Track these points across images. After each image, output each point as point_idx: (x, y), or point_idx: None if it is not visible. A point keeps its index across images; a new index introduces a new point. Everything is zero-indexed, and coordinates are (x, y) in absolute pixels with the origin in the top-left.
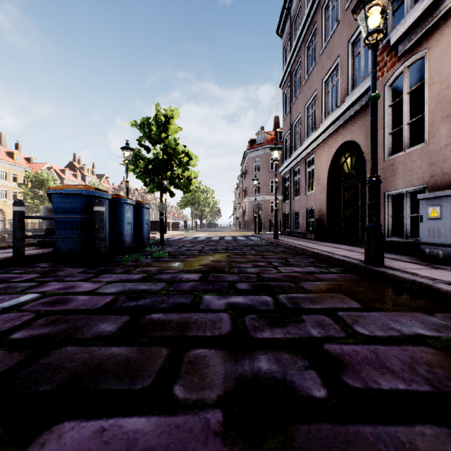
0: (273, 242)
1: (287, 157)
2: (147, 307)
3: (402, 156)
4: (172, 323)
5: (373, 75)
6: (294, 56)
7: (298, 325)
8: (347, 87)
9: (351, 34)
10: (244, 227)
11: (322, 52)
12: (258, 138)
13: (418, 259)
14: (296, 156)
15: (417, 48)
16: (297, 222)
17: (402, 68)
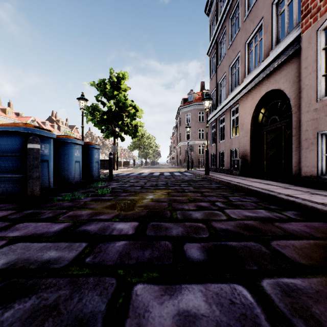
0: (205, 177)
1: (213, 109)
2: None
3: None
4: None
5: None
6: (220, 27)
7: None
8: (271, 43)
9: None
10: (178, 165)
11: (246, 18)
12: (189, 97)
13: None
14: (222, 107)
15: None
16: (222, 161)
17: None
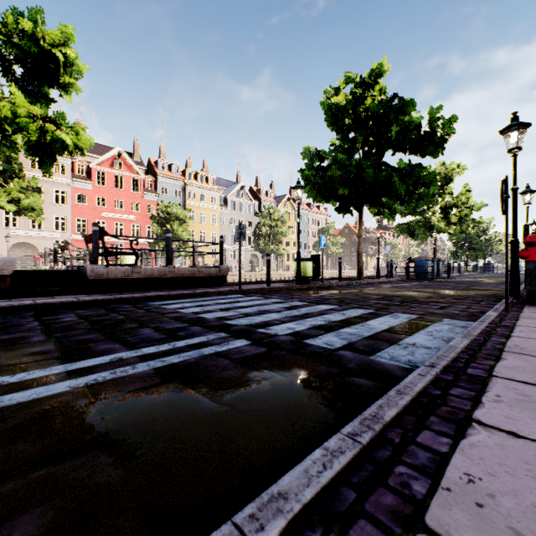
0: None
1: None
2: None
3: None
4: None
5: None
6: None
7: None
8: None
9: None
10: None
11: None
12: None
13: None
14: None
15: None
16: None
17: None
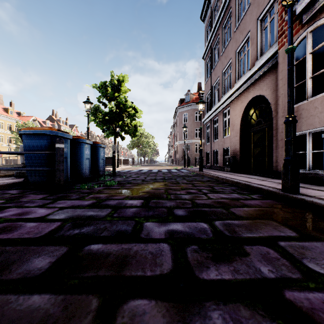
0: (199, 173)
1: (208, 110)
2: (89, 236)
3: (305, 104)
4: (110, 256)
5: (290, 30)
6: (214, 35)
7: (244, 259)
8: (256, 54)
9: (260, 13)
10: (175, 163)
11: (236, 29)
12: (186, 98)
13: (322, 187)
14: (215, 109)
15: (319, 16)
16: (216, 158)
17: (305, 33)
